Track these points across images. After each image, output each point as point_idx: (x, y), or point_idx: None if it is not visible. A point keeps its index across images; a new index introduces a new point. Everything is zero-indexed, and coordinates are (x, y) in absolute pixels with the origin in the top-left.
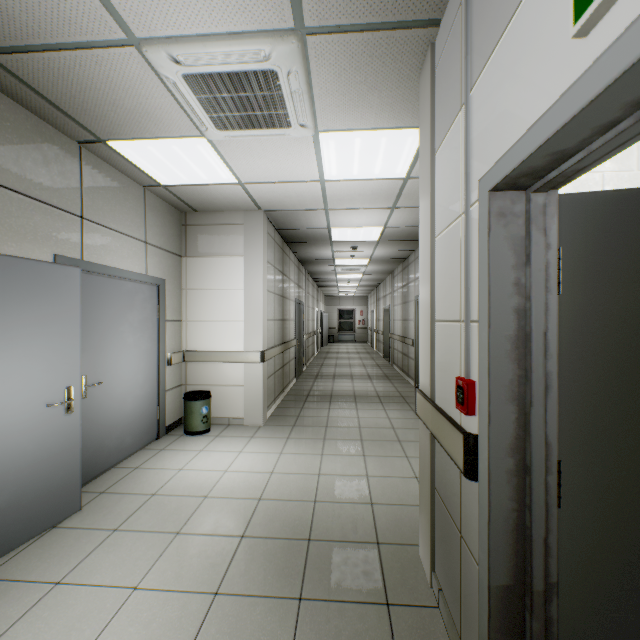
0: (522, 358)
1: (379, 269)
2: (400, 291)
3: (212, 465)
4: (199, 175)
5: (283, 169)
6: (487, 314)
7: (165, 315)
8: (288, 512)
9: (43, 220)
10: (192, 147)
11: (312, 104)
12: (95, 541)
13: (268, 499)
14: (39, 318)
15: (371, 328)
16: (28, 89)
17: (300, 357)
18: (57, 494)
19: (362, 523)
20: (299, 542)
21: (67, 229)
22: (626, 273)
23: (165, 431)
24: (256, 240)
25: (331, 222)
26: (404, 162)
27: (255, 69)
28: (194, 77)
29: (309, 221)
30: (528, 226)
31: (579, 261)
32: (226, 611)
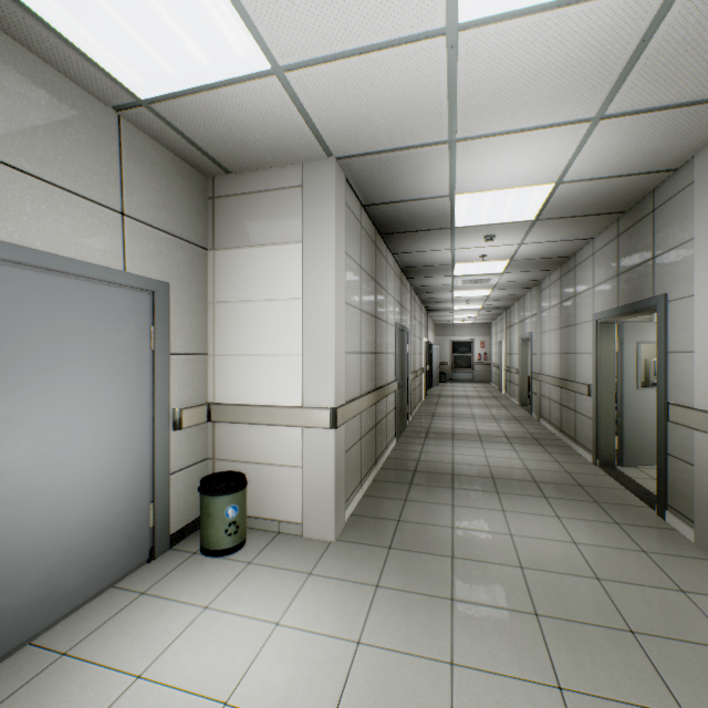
0: None
1: (519, 279)
2: (555, 310)
3: (205, 670)
4: (189, 52)
5: None
6: None
7: (169, 344)
8: None
9: None
10: None
11: None
12: None
13: None
14: None
15: (497, 364)
16: None
17: (403, 406)
18: None
19: None
20: None
21: None
22: None
23: (169, 543)
24: (323, 211)
25: (457, 178)
26: None
27: None
28: None
29: (417, 179)
30: None
31: None
32: None
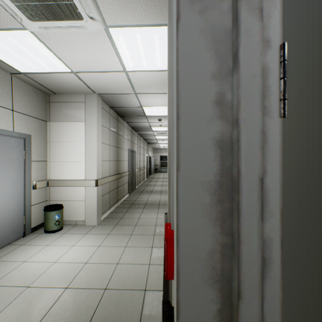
0: (228, 217)
1: None
2: None
3: (48, 257)
4: (42, 65)
5: (96, 61)
6: (175, 149)
7: (31, 157)
8: (81, 301)
9: None
10: (23, 39)
11: None
12: None
13: (72, 288)
14: None
15: None
16: None
17: (133, 181)
18: None
19: (132, 311)
20: None
21: None
22: None
23: (31, 231)
24: (93, 112)
25: (141, 102)
26: None
27: None
28: None
29: (128, 102)
30: (235, 6)
31: (314, 66)
32: None
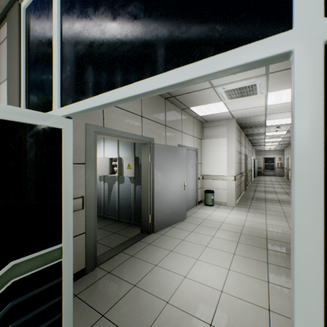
0: None
1: None
2: None
3: (220, 215)
4: (214, 111)
5: (249, 105)
6: None
7: (197, 161)
8: (255, 231)
9: (176, 135)
10: (216, 105)
11: (266, 87)
12: (195, 226)
13: (246, 227)
14: (179, 162)
15: (286, 168)
16: (177, 101)
17: (245, 181)
18: (182, 212)
19: (288, 239)
20: (262, 238)
21: (179, 136)
22: None
23: (197, 203)
24: (232, 131)
25: (267, 118)
26: None
27: (248, 85)
28: (227, 90)
29: (255, 119)
30: None
31: None
32: (242, 246)
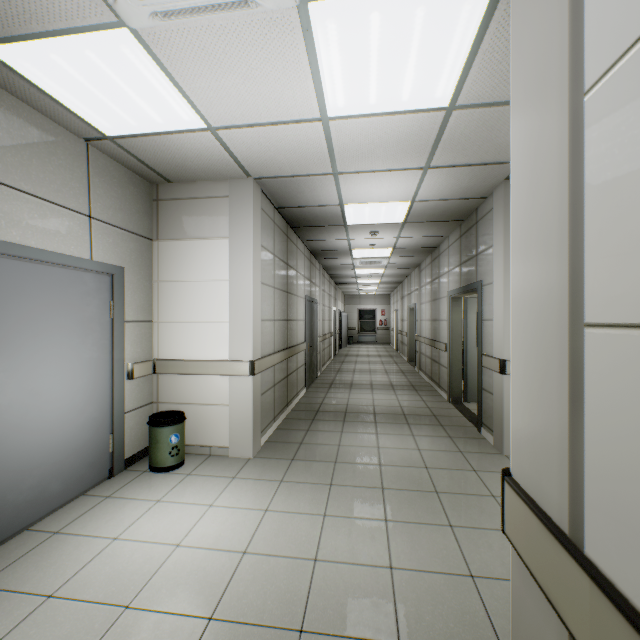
0: None
1: (403, 262)
2: (428, 286)
3: (162, 531)
4: (149, 115)
5: (264, 96)
6: None
7: (124, 314)
8: None
9: None
10: (115, 52)
11: None
12: None
13: (223, 620)
14: None
15: (394, 329)
16: None
17: (312, 362)
18: None
19: None
20: None
21: None
22: None
23: (124, 465)
24: (244, 216)
25: (343, 195)
26: (450, 71)
27: None
28: None
29: (315, 194)
30: None
31: None
32: None
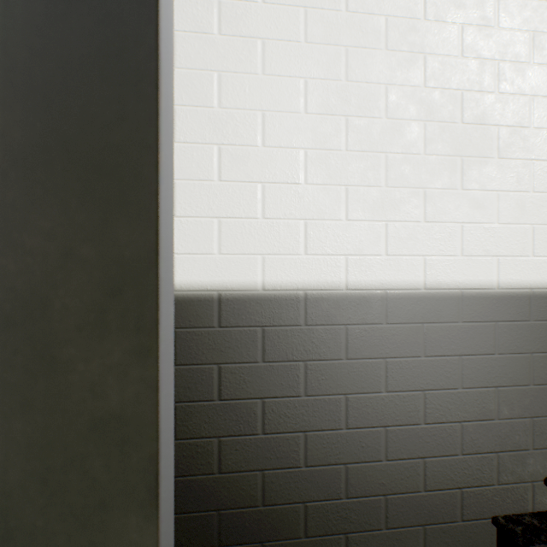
0: None
1: None
2: None
3: None
4: None
5: None
6: None
7: None
8: None
9: None
10: None
11: None
12: None
13: None
14: None
15: None
16: None
17: None
18: None
19: None
20: None
21: None
22: (59, 140)
23: None
24: None
25: None
26: None
27: None
28: None
29: None
30: None
31: None
32: None
